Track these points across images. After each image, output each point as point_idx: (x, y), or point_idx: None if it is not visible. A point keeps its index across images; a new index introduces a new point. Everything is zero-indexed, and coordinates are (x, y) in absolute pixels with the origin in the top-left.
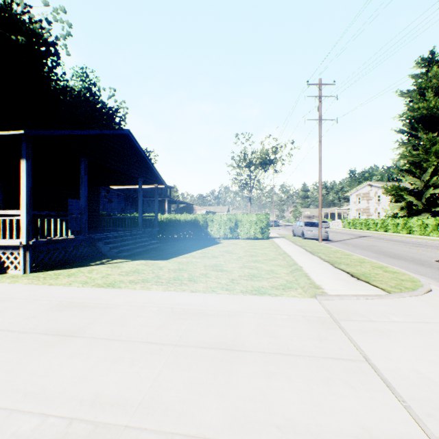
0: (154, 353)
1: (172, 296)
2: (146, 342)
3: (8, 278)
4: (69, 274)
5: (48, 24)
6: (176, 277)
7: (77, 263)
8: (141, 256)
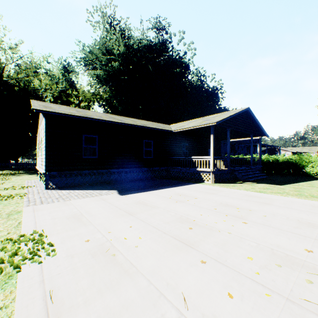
0: (315, 215)
1: (305, 201)
2: (307, 211)
3: (208, 184)
4: (232, 185)
5: (185, 54)
6: (299, 194)
7: (227, 182)
8: (260, 181)
